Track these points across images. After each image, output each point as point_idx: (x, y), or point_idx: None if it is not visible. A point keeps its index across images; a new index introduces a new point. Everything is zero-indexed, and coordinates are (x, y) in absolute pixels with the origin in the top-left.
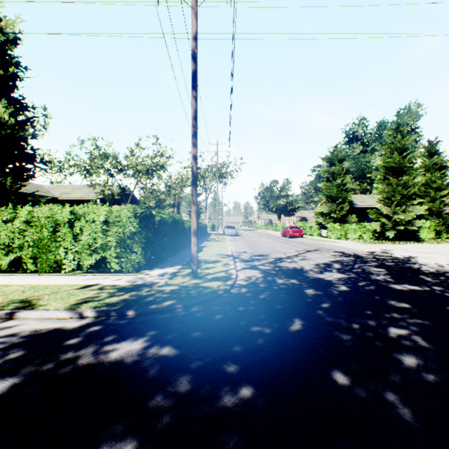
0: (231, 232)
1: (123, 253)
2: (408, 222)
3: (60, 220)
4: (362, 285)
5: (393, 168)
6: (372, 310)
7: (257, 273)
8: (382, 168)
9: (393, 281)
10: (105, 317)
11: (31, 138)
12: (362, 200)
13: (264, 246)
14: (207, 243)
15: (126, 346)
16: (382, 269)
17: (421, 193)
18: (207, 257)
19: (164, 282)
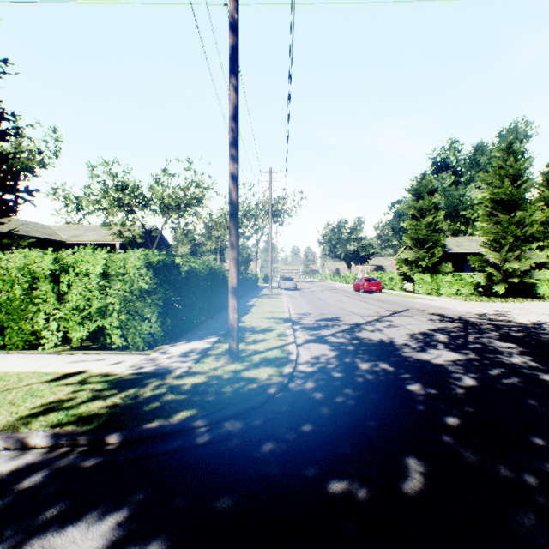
0: (289, 285)
1: (129, 321)
2: (524, 272)
3: (39, 272)
4: (495, 374)
5: (504, 201)
6: (541, 435)
7: (328, 350)
8: (487, 202)
9: (542, 368)
10: (66, 448)
11: (13, 158)
12: (458, 244)
13: (333, 305)
14: (257, 300)
15: (70, 545)
16: (512, 343)
17: (538, 234)
18: (255, 322)
19: (186, 368)
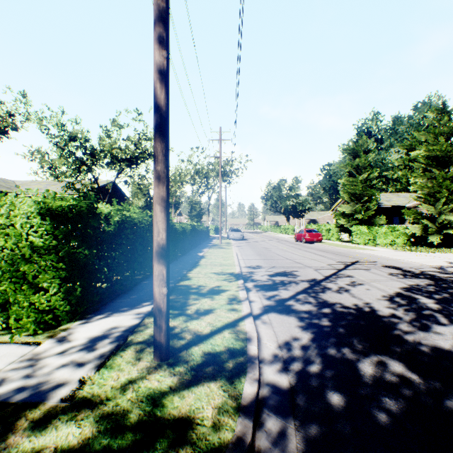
0: (237, 236)
1: (12, 293)
2: None
3: None
4: None
5: (438, 158)
6: None
7: (297, 327)
8: (422, 158)
9: None
10: None
11: None
12: (387, 199)
13: (281, 256)
14: (207, 250)
15: None
16: None
17: None
18: (203, 279)
19: (73, 386)
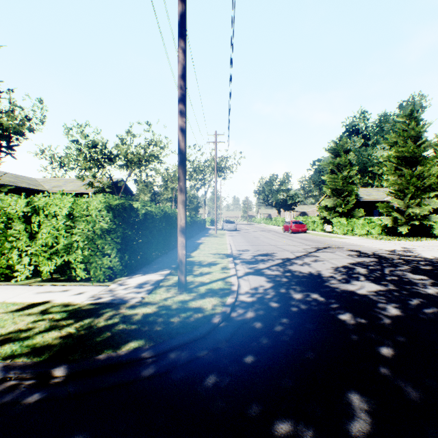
0: (231, 227)
1: (91, 257)
2: (423, 216)
3: (13, 214)
4: (416, 304)
5: (407, 158)
6: None
7: (265, 281)
8: (393, 158)
9: None
10: (14, 381)
11: None
12: (368, 194)
13: (267, 243)
14: (204, 239)
15: None
16: (423, 275)
17: (434, 185)
18: (202, 257)
19: (139, 298)
